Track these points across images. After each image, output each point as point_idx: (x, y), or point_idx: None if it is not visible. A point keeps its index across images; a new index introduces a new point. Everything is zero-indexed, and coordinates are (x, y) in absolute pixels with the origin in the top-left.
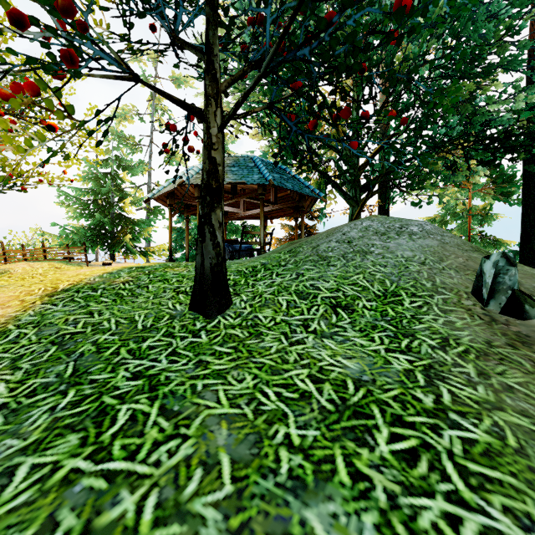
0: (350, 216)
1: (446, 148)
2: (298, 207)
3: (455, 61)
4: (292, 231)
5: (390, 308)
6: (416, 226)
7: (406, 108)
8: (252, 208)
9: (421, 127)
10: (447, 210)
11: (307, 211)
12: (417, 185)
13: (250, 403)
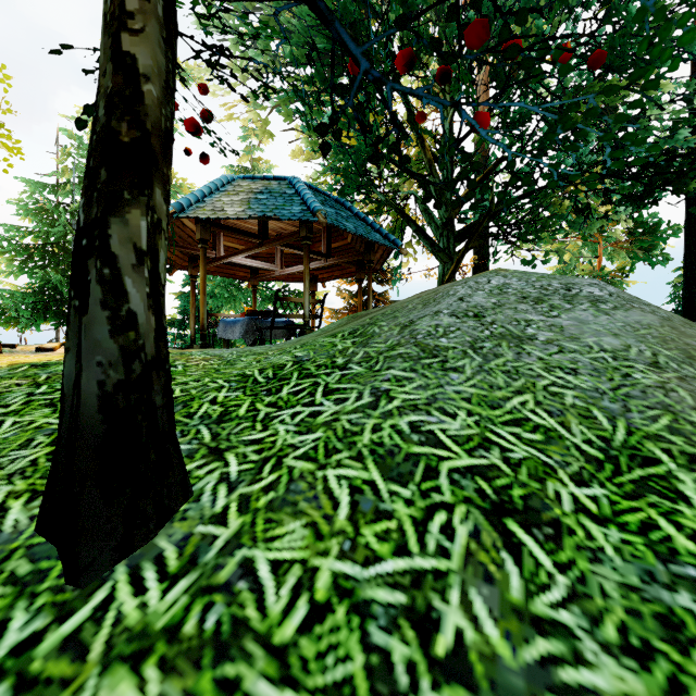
0: (440, 276)
1: (576, 181)
2: (362, 263)
3: (607, 36)
4: (354, 300)
5: (663, 517)
6: (593, 287)
7: (521, 119)
8: (294, 264)
9: (543, 148)
10: (562, 273)
11: (375, 269)
12: (534, 235)
13: None
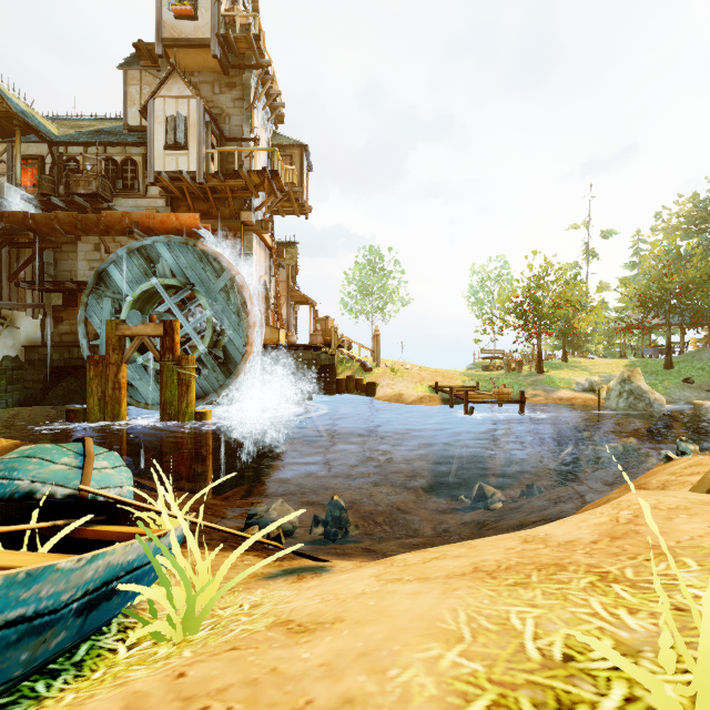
0: None
1: None
2: None
3: None
4: None
5: None
6: None
7: None
8: None
9: None
10: None
11: None
12: None
13: (679, 376)
